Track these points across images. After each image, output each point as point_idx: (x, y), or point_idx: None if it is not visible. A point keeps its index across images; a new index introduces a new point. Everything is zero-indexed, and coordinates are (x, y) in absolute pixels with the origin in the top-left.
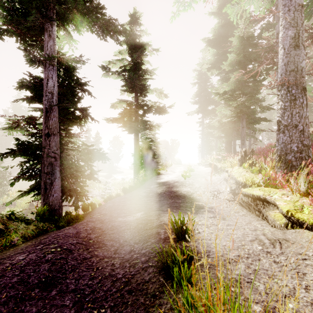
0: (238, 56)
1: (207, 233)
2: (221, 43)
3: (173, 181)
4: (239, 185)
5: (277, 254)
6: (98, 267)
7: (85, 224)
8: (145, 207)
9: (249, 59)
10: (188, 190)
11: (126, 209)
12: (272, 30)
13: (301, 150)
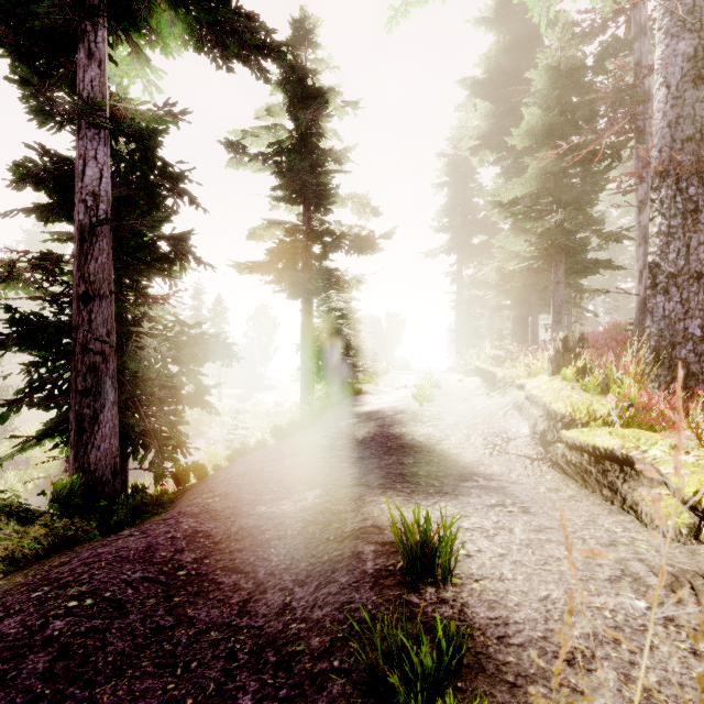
0: (548, 115)
1: (489, 555)
2: (503, 89)
3: (393, 409)
4: (556, 422)
5: (694, 624)
6: (189, 662)
7: (174, 522)
8: (324, 475)
9: (573, 121)
10: (430, 433)
11: (278, 480)
12: (626, 55)
13: None
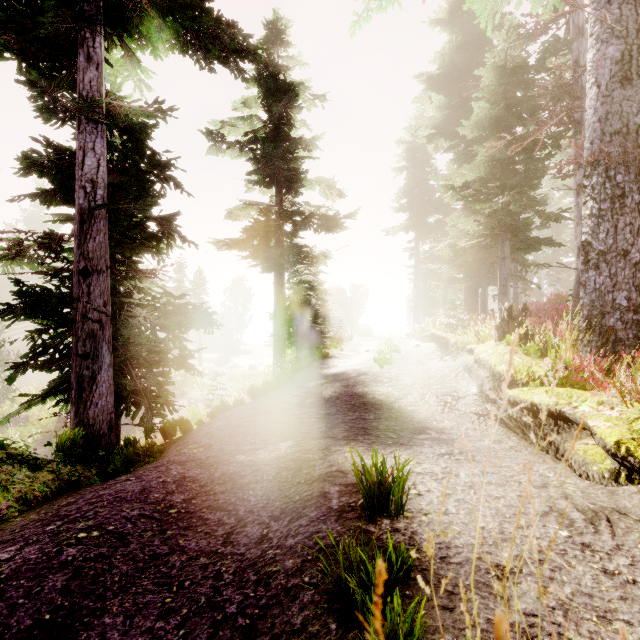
0: (495, 109)
1: (437, 494)
2: (455, 83)
3: (356, 371)
4: (500, 382)
5: (607, 549)
6: (183, 581)
7: (164, 469)
8: (295, 429)
9: (517, 114)
10: (389, 393)
11: (255, 433)
12: (565, 54)
13: (635, 307)
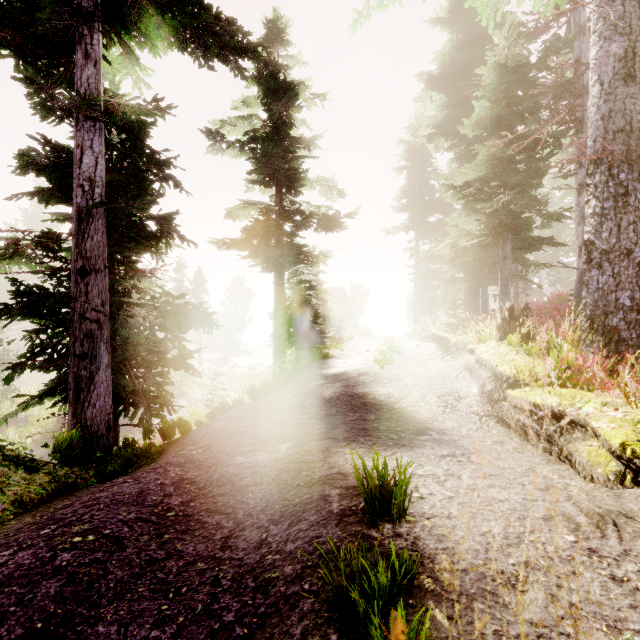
0: (496, 107)
1: (439, 498)
2: (456, 82)
3: (356, 372)
4: (502, 382)
5: (615, 555)
6: (180, 588)
7: (162, 470)
8: (295, 430)
9: (519, 113)
10: (389, 393)
11: (254, 434)
12: (566, 53)
13: (639, 306)
